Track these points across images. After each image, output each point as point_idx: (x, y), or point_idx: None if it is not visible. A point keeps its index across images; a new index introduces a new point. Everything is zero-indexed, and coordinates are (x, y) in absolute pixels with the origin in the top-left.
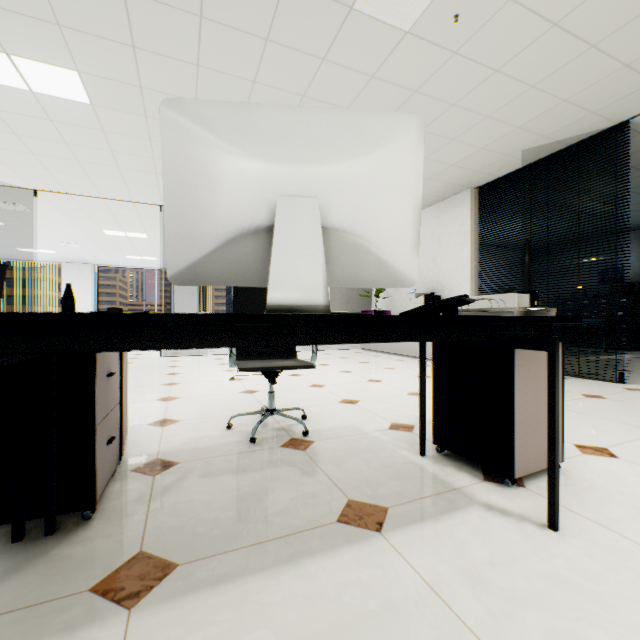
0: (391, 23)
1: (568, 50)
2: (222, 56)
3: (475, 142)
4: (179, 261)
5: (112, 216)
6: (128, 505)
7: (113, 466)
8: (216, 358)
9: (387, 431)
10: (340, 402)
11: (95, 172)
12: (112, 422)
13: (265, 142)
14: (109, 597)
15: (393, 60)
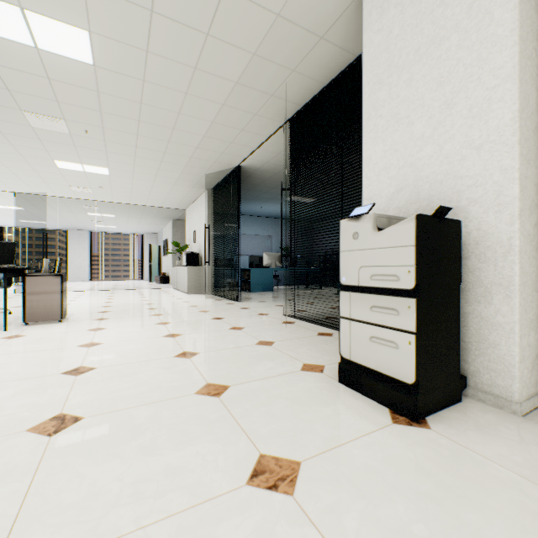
0: (58, 131)
1: (159, 142)
2: None
3: (174, 170)
4: None
5: None
6: None
7: None
8: None
9: None
10: None
11: None
12: None
13: None
14: None
15: (77, 141)
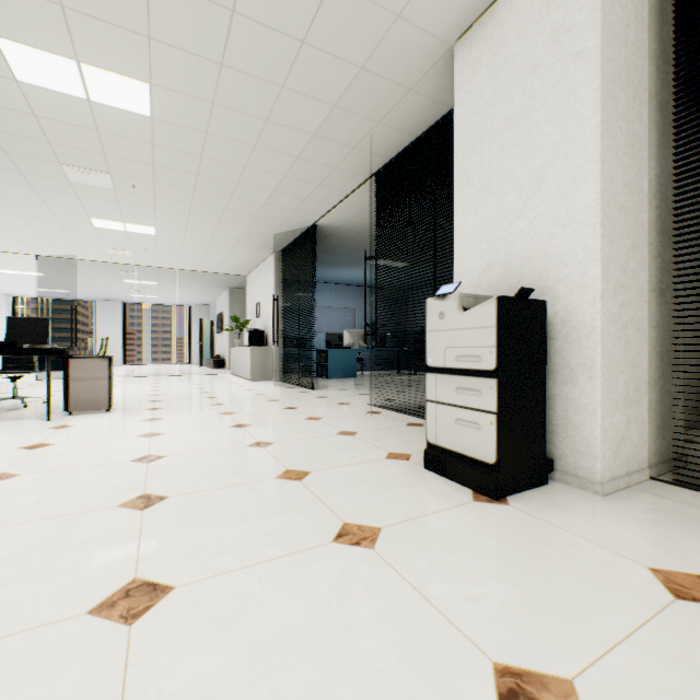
0: (100, 186)
1: (220, 198)
2: (12, 192)
3: (235, 230)
4: None
5: None
6: None
7: None
8: None
9: None
10: None
11: None
12: None
13: None
14: None
15: (122, 197)
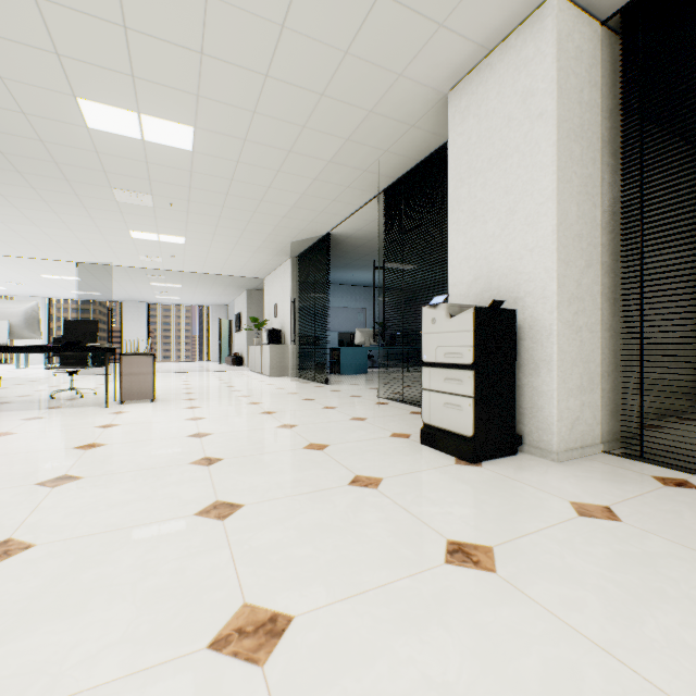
0: (142, 205)
1: (245, 213)
2: (66, 210)
3: (256, 238)
4: None
5: (43, 267)
6: None
7: None
8: (118, 376)
9: None
10: None
11: (18, 246)
12: None
13: None
14: None
15: (159, 213)
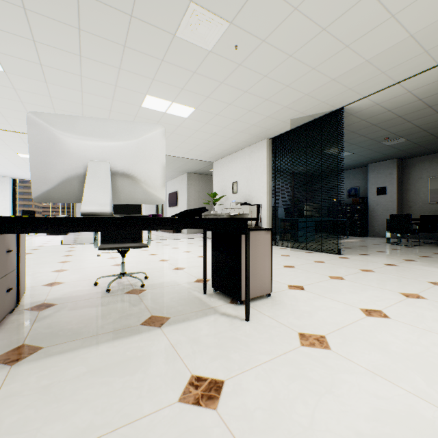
0: (200, 45)
1: (301, 69)
2: (96, 52)
3: (263, 113)
4: (39, 190)
5: (24, 144)
6: (19, 325)
7: (11, 306)
8: None
9: (192, 283)
10: (173, 269)
11: (9, 114)
12: (11, 280)
13: (82, 135)
14: (1, 362)
15: (205, 65)
